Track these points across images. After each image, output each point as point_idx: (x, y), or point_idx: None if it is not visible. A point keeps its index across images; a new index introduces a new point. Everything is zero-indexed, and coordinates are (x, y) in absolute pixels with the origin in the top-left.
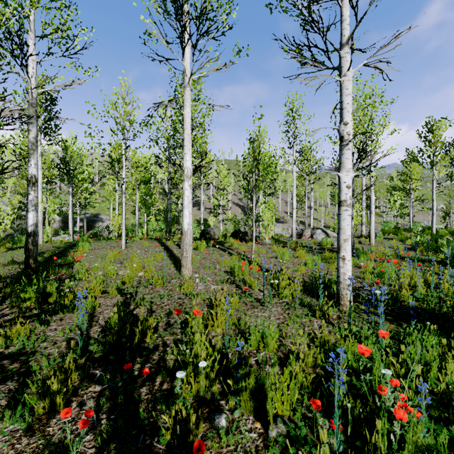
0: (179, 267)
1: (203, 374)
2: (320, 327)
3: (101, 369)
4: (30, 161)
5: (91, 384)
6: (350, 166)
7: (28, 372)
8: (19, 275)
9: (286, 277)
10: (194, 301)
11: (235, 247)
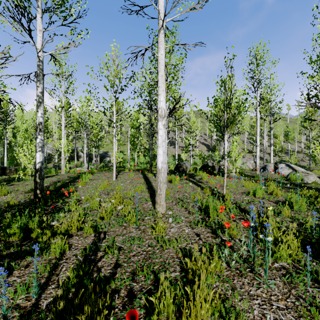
0: (154, 202)
1: None
2: None
3: None
4: (37, 111)
5: None
6: None
7: None
8: (28, 203)
9: (275, 226)
10: (161, 277)
11: (205, 180)
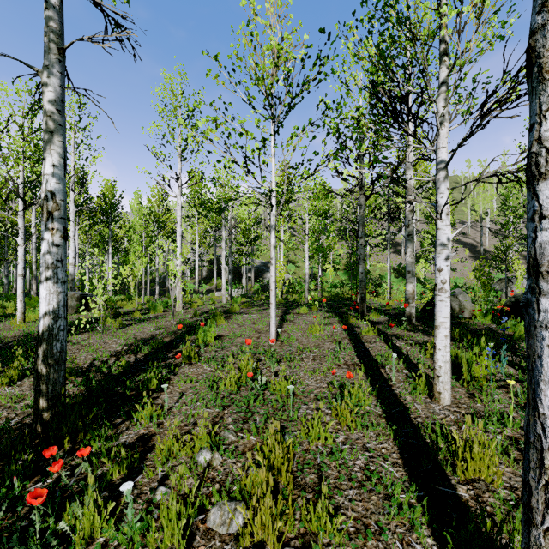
0: None
1: None
2: None
3: None
4: (44, 159)
5: None
6: None
7: None
8: (3, 446)
9: None
10: None
11: None
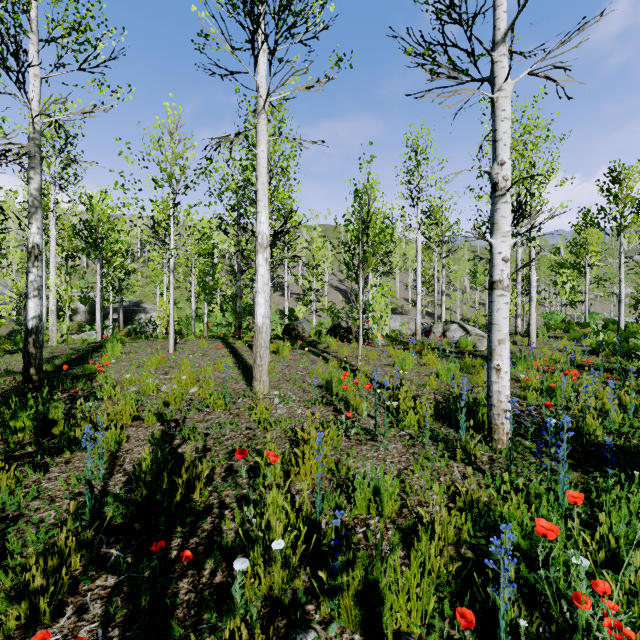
0: (251, 380)
1: (279, 560)
2: (463, 476)
3: (120, 546)
4: (30, 224)
5: (100, 572)
6: (508, 228)
7: (3, 550)
8: (14, 392)
9: (410, 395)
10: (268, 436)
11: (334, 349)
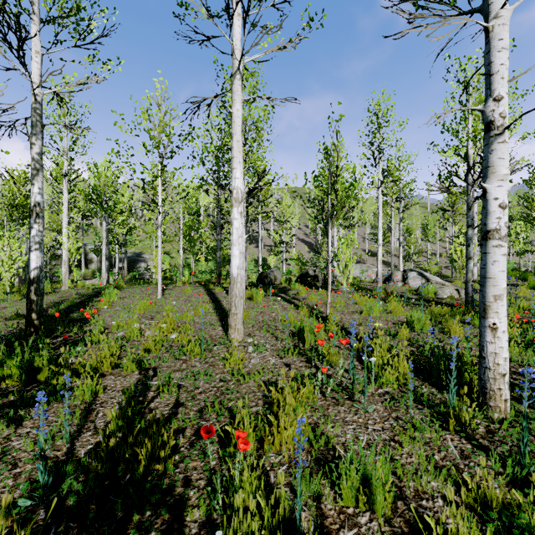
0: (227, 327)
1: None
2: (461, 453)
3: None
4: (32, 184)
5: None
6: (506, 170)
7: None
8: (17, 335)
9: (385, 348)
10: (239, 401)
11: (303, 296)
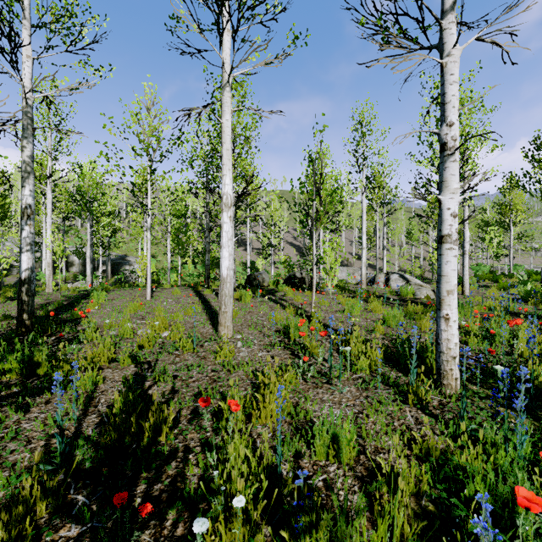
0: (217, 325)
1: (241, 517)
2: (416, 420)
3: (86, 492)
4: (24, 187)
5: (65, 521)
6: (457, 185)
7: None
8: (8, 335)
9: (361, 340)
10: (231, 382)
11: (290, 297)
